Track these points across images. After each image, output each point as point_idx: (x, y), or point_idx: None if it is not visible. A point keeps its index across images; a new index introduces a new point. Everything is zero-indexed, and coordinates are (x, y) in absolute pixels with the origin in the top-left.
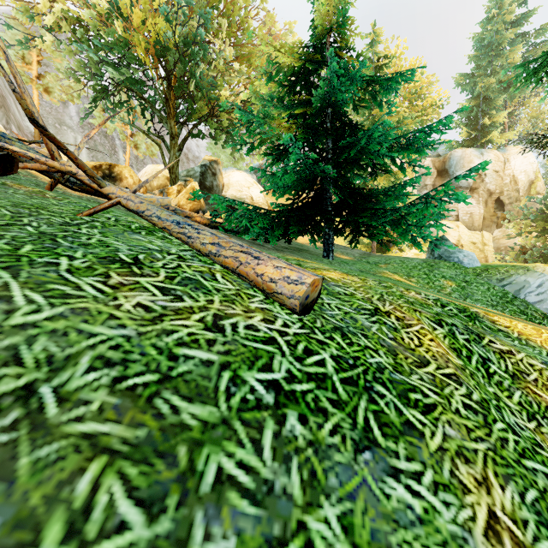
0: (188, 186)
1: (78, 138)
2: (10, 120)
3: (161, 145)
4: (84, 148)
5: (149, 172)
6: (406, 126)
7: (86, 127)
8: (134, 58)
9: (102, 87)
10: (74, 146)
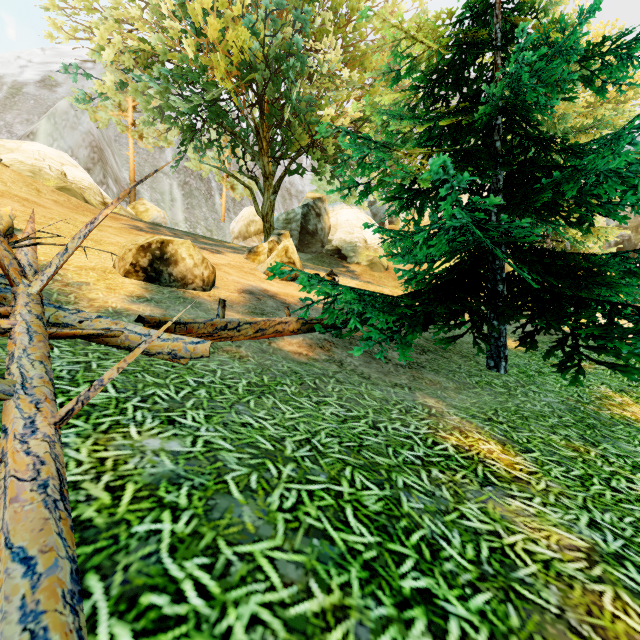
0: (280, 246)
1: (173, 184)
2: (107, 173)
3: (261, 182)
4: (179, 195)
5: (246, 216)
6: (609, 125)
7: (181, 171)
8: (213, 85)
9: (189, 127)
10: (170, 194)
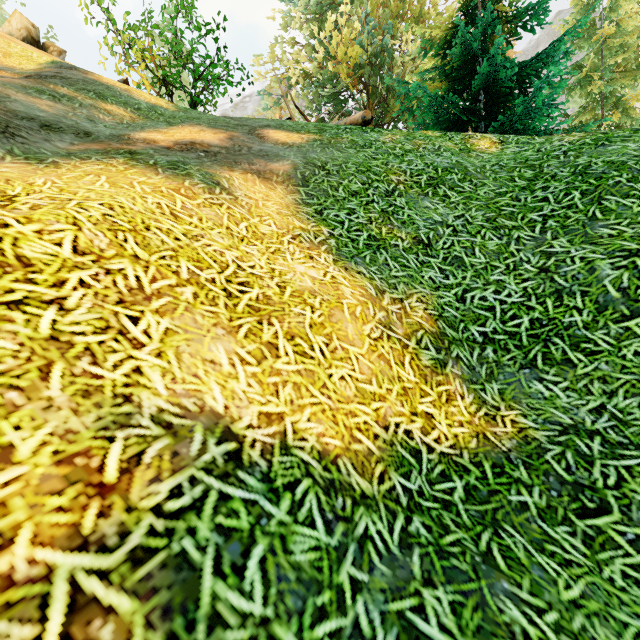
0: None
1: None
2: None
3: None
4: None
5: None
6: None
7: None
8: (339, 83)
9: (320, 120)
10: None
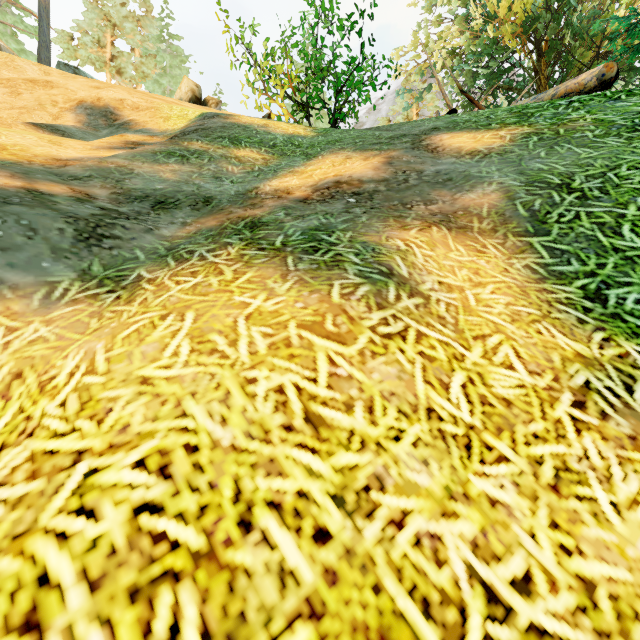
0: None
1: None
2: None
3: None
4: None
5: None
6: None
7: None
8: (502, 49)
9: (469, 102)
10: None
